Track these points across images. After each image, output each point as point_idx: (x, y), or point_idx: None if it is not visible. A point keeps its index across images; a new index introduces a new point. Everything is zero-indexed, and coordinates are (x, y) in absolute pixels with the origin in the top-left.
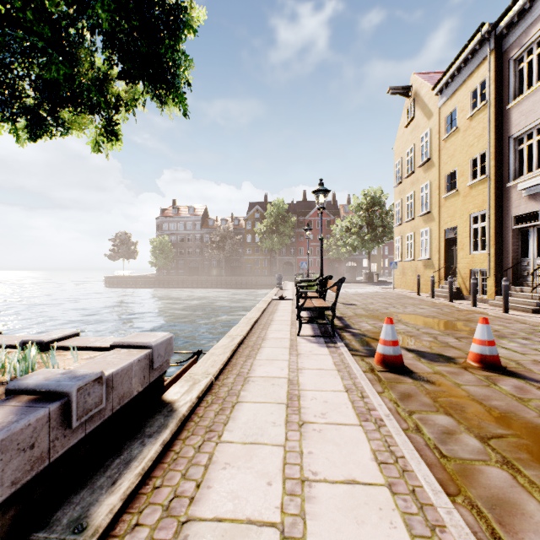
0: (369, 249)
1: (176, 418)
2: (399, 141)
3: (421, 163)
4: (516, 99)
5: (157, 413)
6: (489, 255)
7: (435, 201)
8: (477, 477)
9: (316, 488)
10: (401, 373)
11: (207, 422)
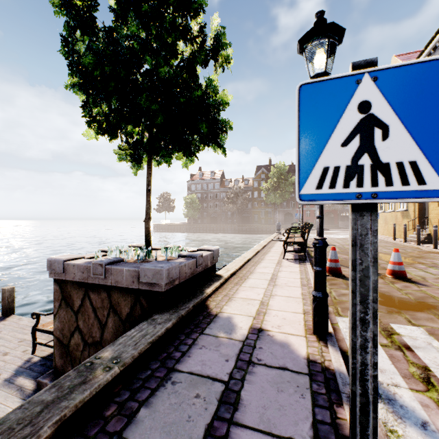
0: None
1: (223, 278)
2: None
3: None
4: None
5: (215, 276)
6: None
7: None
8: (344, 304)
9: (275, 296)
10: (338, 277)
11: (235, 282)
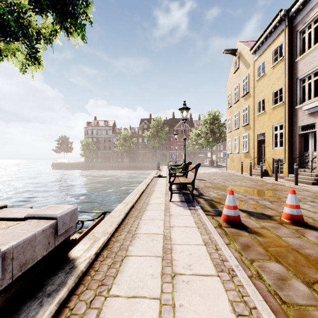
0: (211, 146)
1: (75, 275)
2: (230, 82)
3: (243, 95)
4: (301, 55)
5: (60, 270)
6: (285, 149)
7: (252, 117)
8: None
9: None
10: (239, 228)
11: (101, 275)
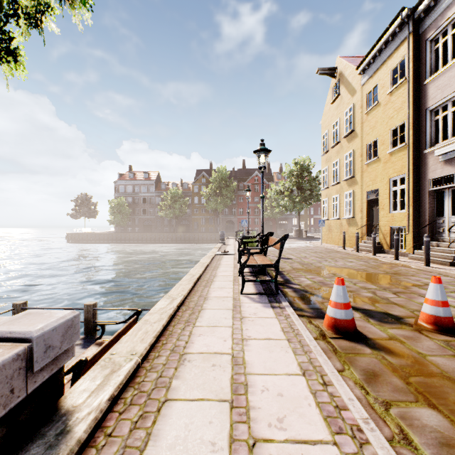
0: (299, 209)
1: (63, 453)
2: (326, 116)
3: (346, 134)
4: (433, 75)
5: (37, 439)
6: (408, 214)
7: (358, 167)
8: None
9: None
10: (355, 339)
11: (116, 447)
